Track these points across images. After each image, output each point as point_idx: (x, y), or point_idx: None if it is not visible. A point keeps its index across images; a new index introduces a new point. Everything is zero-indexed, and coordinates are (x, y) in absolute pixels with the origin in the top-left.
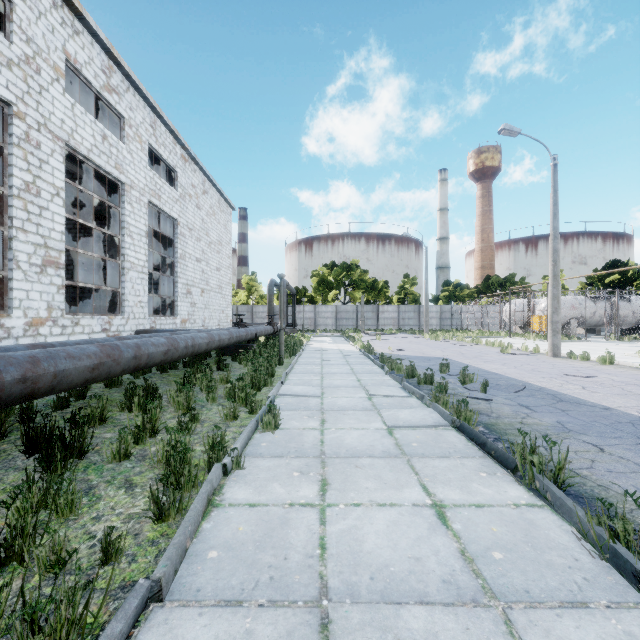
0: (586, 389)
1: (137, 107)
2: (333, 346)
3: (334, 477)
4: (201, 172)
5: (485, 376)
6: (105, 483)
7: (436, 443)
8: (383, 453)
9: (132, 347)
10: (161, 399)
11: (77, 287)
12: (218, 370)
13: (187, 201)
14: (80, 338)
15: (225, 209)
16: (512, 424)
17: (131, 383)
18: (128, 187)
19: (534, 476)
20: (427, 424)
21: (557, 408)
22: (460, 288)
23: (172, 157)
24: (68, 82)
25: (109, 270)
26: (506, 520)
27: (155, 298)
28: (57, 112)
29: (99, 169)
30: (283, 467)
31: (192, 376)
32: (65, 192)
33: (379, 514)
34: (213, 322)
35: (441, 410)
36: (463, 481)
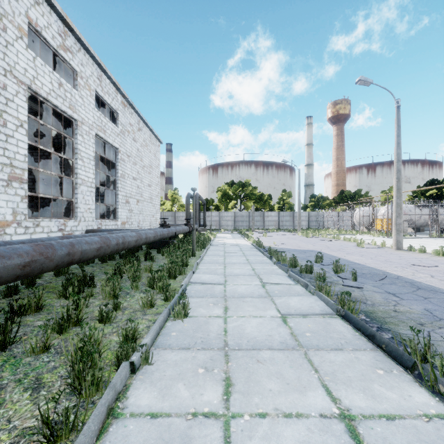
0: (435, 277)
1: (87, 64)
2: (232, 241)
3: (237, 375)
4: (137, 115)
5: (351, 266)
6: (15, 382)
7: (327, 333)
8: (281, 344)
9: (66, 245)
10: (92, 288)
11: (45, 198)
12: (145, 260)
13: (126, 135)
14: (40, 236)
15: (155, 142)
16: (387, 312)
17: (76, 272)
18: (80, 123)
19: (437, 379)
20: (315, 312)
21: (419, 295)
22: (322, 199)
23: (114, 102)
24: (35, 45)
25: (66, 185)
26: (425, 441)
27: (102, 206)
28: (21, 62)
29: (56, 108)
30: (189, 362)
31: (122, 267)
32: (37, 129)
33: (287, 430)
34: (146, 224)
35: (325, 299)
36: (363, 381)
